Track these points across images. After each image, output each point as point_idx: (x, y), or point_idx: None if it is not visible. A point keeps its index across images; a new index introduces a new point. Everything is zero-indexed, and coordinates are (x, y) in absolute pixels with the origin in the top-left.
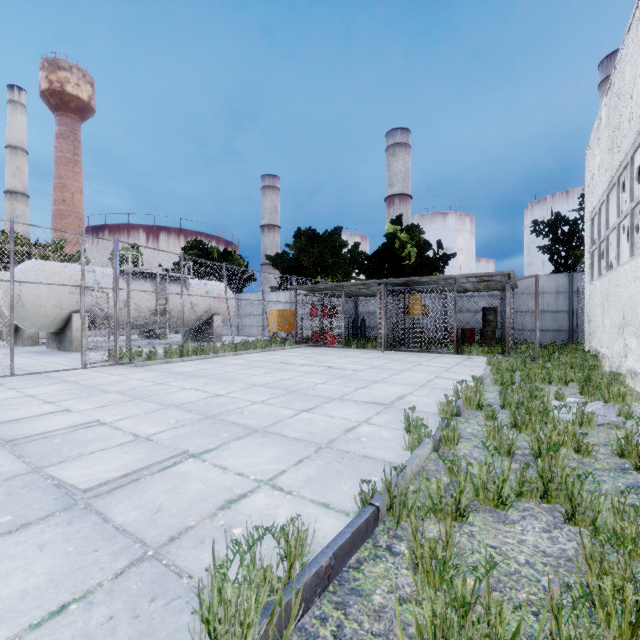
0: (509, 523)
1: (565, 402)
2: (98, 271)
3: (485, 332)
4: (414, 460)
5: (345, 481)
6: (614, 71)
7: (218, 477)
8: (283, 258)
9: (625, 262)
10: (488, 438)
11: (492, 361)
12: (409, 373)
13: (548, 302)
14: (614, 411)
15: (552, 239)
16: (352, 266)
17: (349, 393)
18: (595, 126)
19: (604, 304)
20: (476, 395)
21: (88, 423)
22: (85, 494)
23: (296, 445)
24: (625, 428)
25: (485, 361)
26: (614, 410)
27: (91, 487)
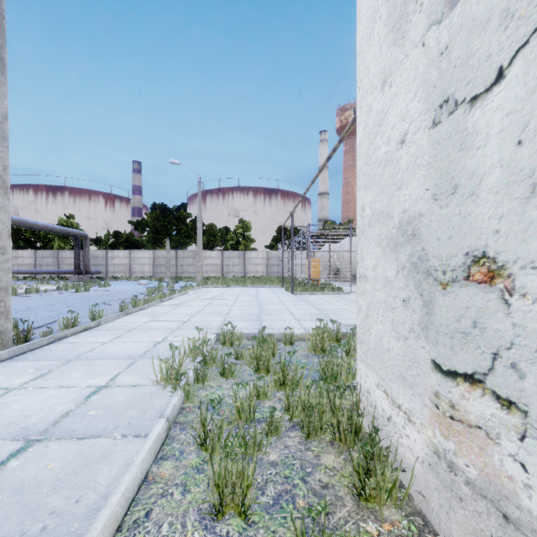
0: None
1: None
2: None
3: None
4: None
5: None
6: None
7: None
8: None
9: None
10: None
11: None
12: None
13: None
14: None
15: None
16: None
17: None
18: None
19: None
20: None
21: None
22: None
23: None
24: None
25: None
26: None
27: None
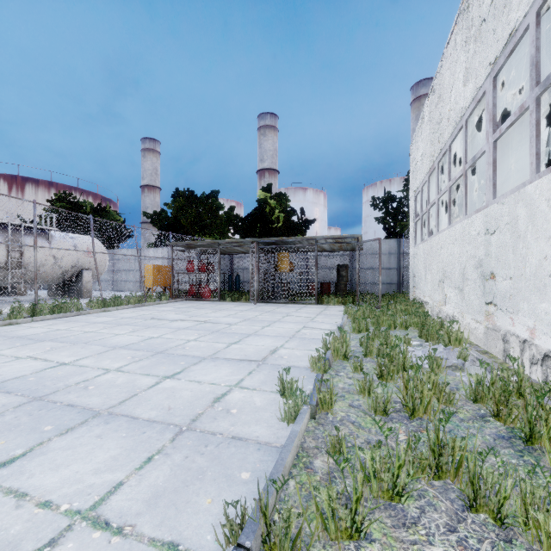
0: (410, 525)
1: (411, 346)
2: None
3: (339, 285)
4: (293, 442)
5: (206, 488)
6: (435, 78)
7: (2, 519)
8: (161, 216)
9: (444, 229)
10: (360, 393)
11: (348, 310)
12: (279, 324)
13: (383, 261)
14: (454, 354)
15: (385, 212)
16: (228, 227)
17: (221, 350)
18: (419, 123)
19: (426, 262)
20: (342, 346)
21: None
22: None
23: (148, 432)
24: (476, 374)
25: (341, 310)
26: (454, 353)
27: None
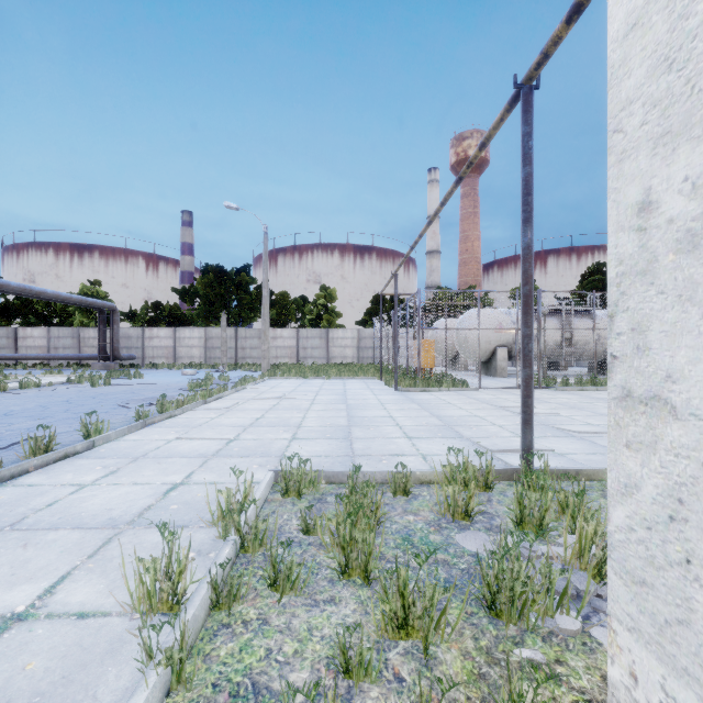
0: None
1: None
2: (513, 313)
3: None
4: None
5: None
6: None
7: None
8: None
9: None
10: None
11: None
12: None
13: None
14: None
15: None
16: None
17: None
18: None
19: None
20: None
21: (554, 413)
22: (577, 435)
23: None
24: None
25: None
26: None
27: (581, 432)
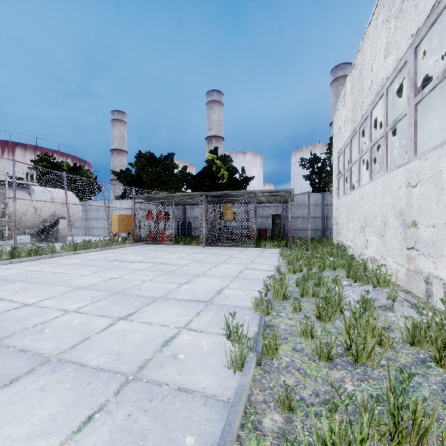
0: None
1: (341, 286)
2: None
3: (274, 231)
4: (240, 400)
5: None
6: (357, 55)
7: None
8: (126, 174)
9: (366, 183)
10: (302, 336)
11: (283, 253)
12: (224, 265)
13: (310, 211)
14: (383, 295)
15: (311, 171)
16: (182, 183)
17: (173, 290)
18: (341, 95)
19: (349, 212)
20: (282, 287)
21: None
22: None
23: (93, 382)
24: (412, 317)
25: (276, 252)
26: (383, 294)
27: None
